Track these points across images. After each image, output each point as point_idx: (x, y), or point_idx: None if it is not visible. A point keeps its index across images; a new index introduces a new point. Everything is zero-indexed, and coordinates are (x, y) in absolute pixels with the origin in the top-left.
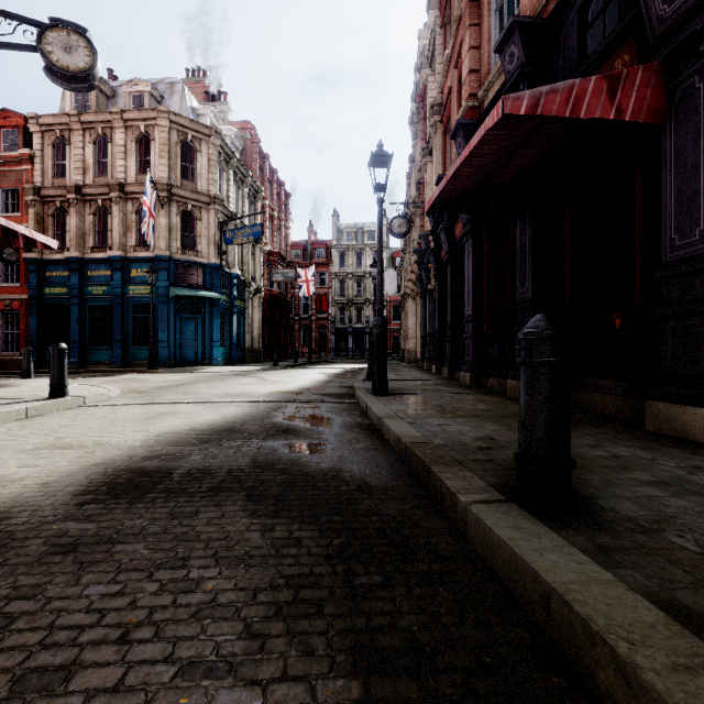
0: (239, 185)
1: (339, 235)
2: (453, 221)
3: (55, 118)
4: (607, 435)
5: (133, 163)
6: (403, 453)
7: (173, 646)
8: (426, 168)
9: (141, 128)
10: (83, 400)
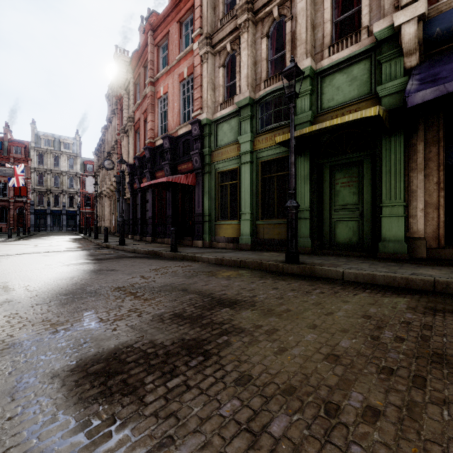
0: None
1: (37, 140)
2: (142, 177)
3: None
4: (186, 247)
5: None
6: (147, 253)
7: (142, 261)
8: (123, 139)
9: None
10: None
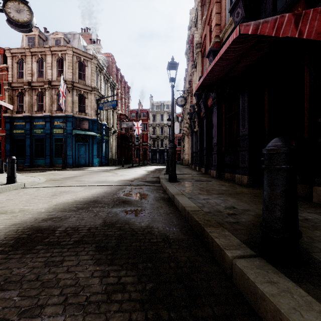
0: (106, 82)
1: (152, 107)
2: (207, 98)
3: (18, 50)
4: None
5: (55, 71)
6: (186, 216)
7: None
8: (193, 74)
9: (59, 55)
10: (23, 185)
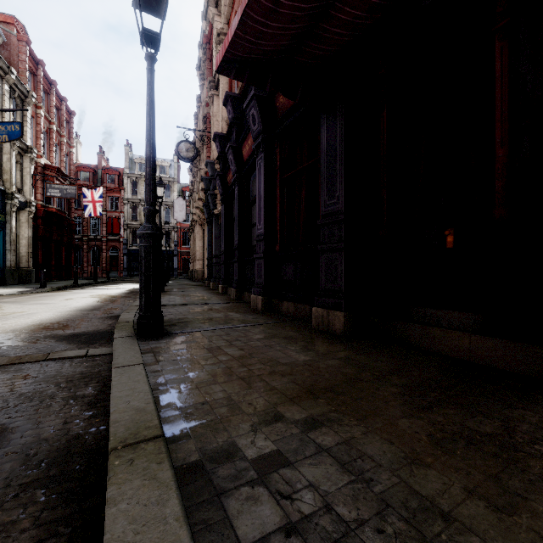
0: None
1: (131, 165)
2: (241, 140)
3: None
4: None
5: None
6: None
7: None
8: (212, 101)
9: None
10: None
